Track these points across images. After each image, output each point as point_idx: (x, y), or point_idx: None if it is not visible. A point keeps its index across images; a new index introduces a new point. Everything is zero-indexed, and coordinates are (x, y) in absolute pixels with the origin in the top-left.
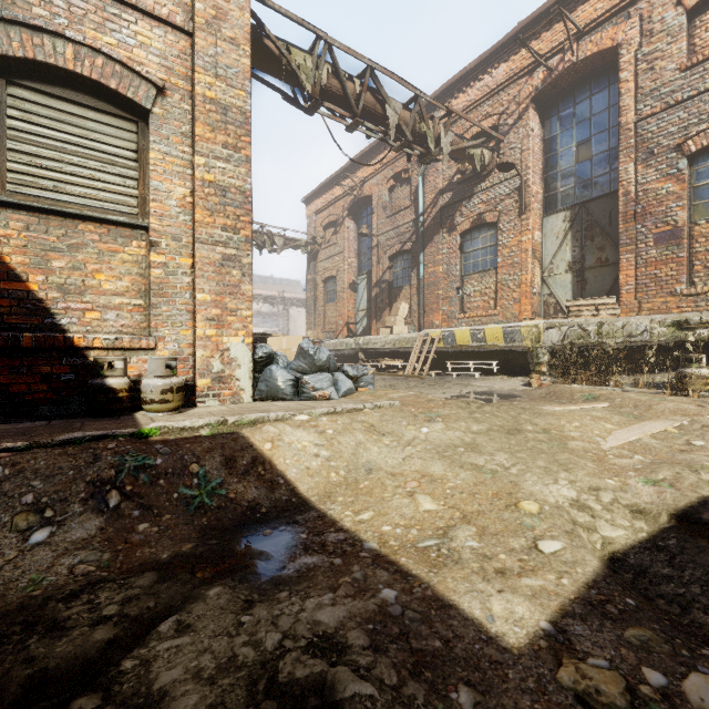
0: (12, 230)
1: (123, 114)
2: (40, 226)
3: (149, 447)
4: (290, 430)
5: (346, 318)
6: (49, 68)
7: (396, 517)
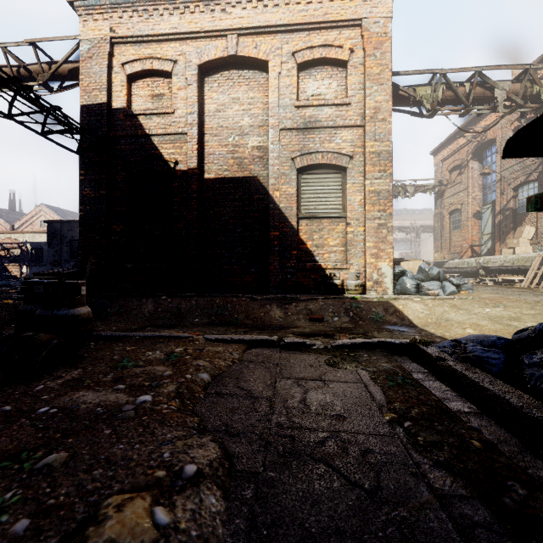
0: (303, 227)
1: (336, 172)
2: (310, 223)
3: (358, 302)
4: (411, 302)
5: (469, 242)
6: (313, 165)
7: (452, 333)
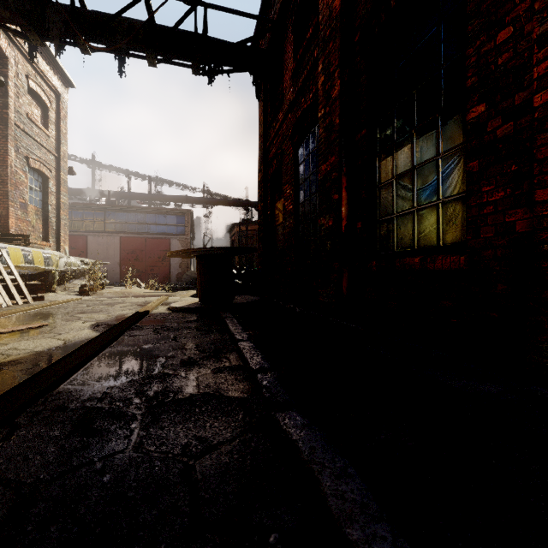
0: None
1: None
2: None
3: None
4: None
5: None
6: None
7: None
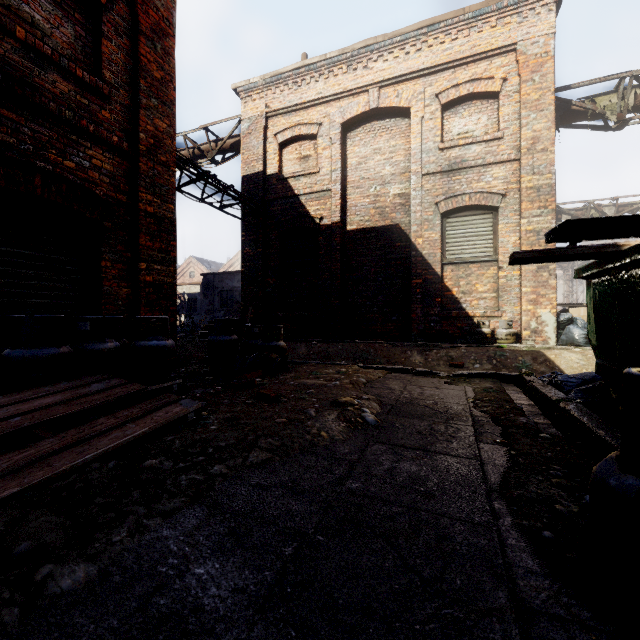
0: (447, 273)
1: (486, 212)
2: (456, 269)
3: (503, 350)
4: (566, 352)
5: None
6: (460, 207)
7: None
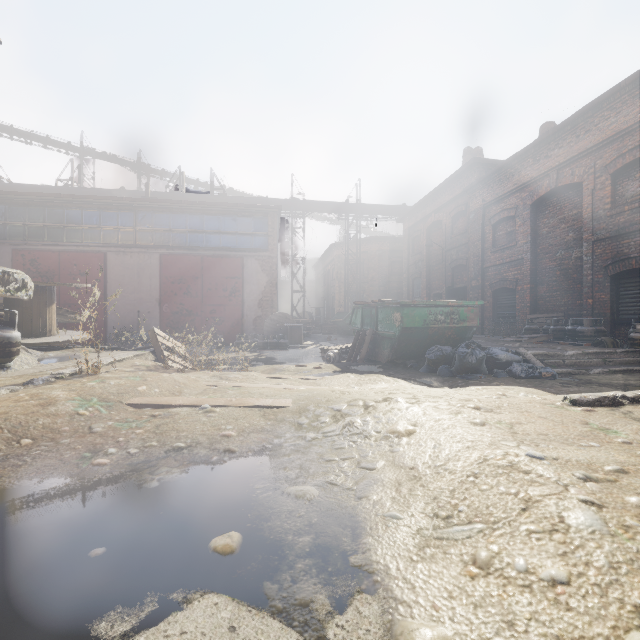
0: None
1: None
2: None
3: None
4: None
5: None
6: None
7: None
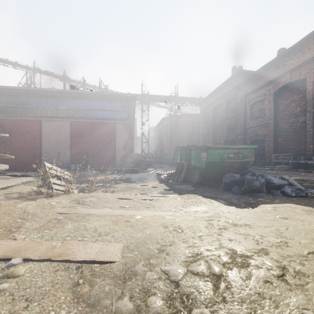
0: None
1: None
2: None
3: None
4: None
5: None
6: None
7: None
